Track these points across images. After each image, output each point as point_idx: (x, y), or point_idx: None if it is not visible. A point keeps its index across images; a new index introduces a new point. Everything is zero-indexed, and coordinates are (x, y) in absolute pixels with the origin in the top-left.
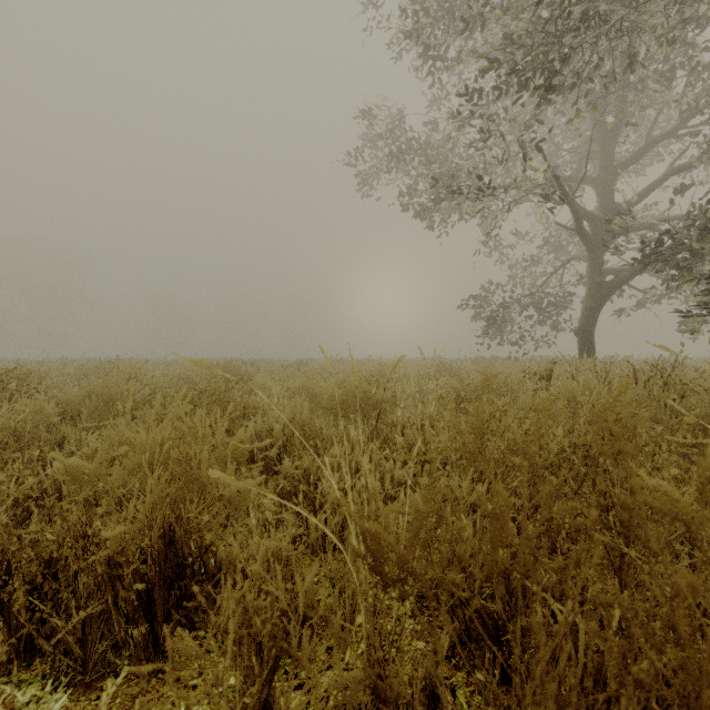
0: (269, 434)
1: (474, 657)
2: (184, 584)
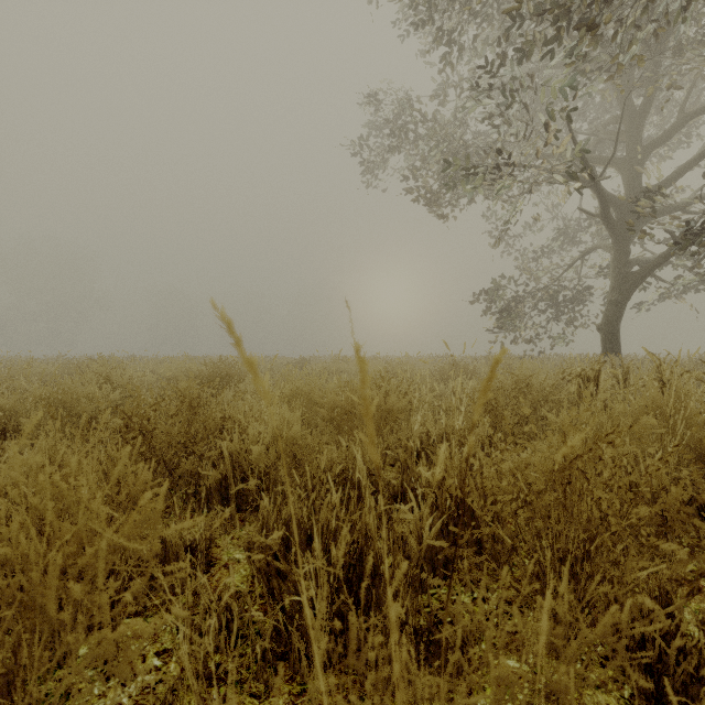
0: (250, 454)
1: None
2: None
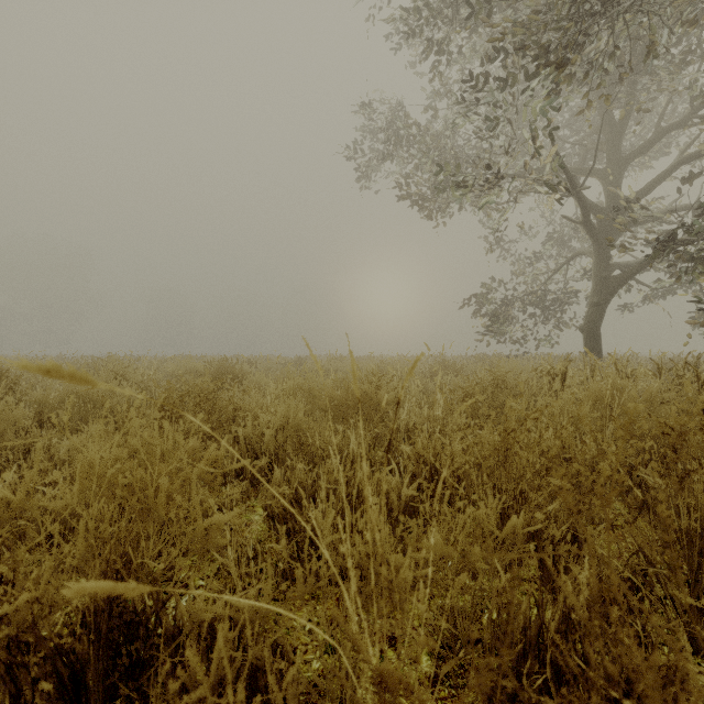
0: (260, 439)
1: None
2: (136, 647)
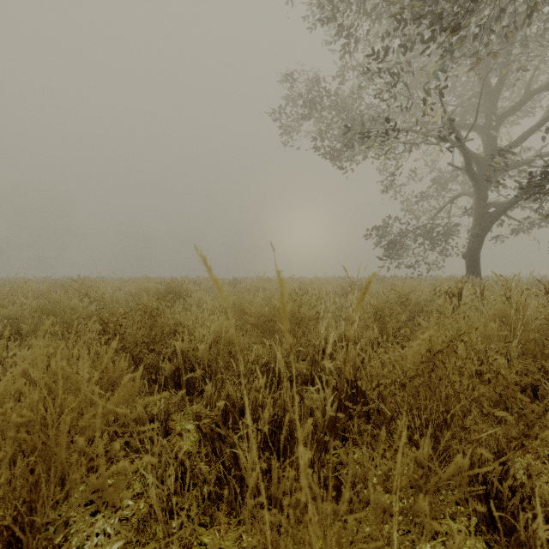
0: (196, 351)
1: None
2: None
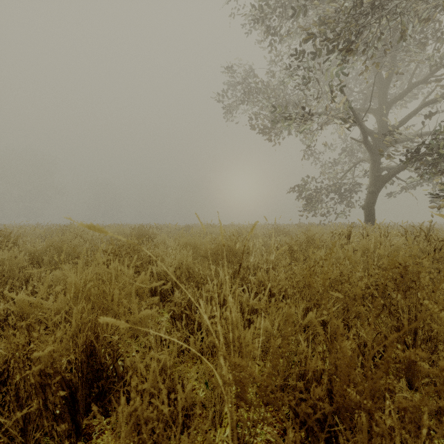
0: (165, 273)
1: (309, 441)
2: (101, 383)
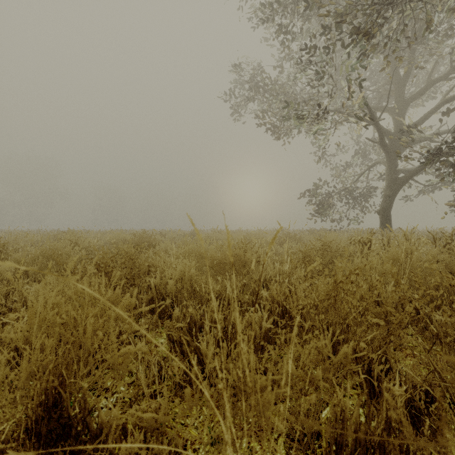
0: (166, 286)
1: None
2: (69, 443)
